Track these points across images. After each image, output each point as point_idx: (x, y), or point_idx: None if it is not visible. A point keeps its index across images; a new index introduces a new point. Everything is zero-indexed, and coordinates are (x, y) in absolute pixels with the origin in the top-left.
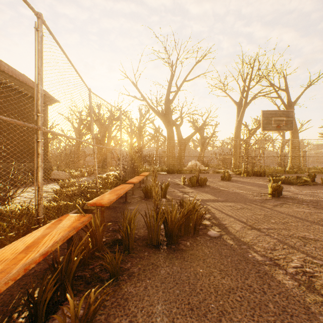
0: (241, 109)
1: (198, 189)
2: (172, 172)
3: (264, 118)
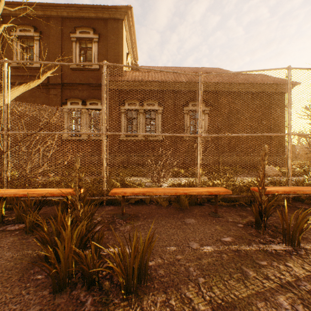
0: None
1: None
2: None
3: None
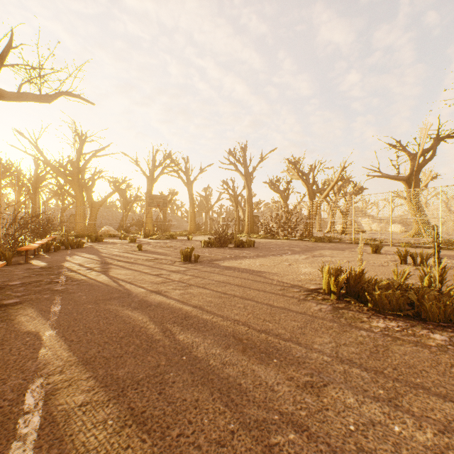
0: (151, 183)
1: (96, 243)
2: (82, 237)
3: (150, 199)
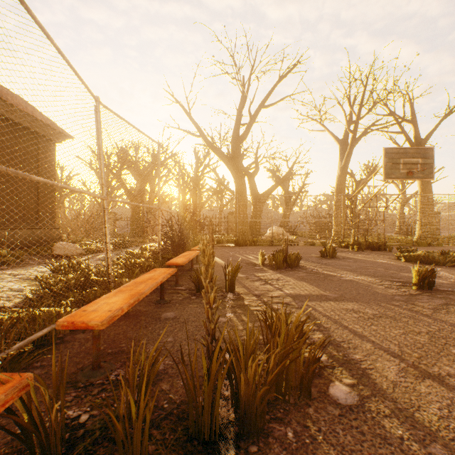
0: (346, 149)
1: (287, 273)
2: (243, 243)
3: (388, 159)
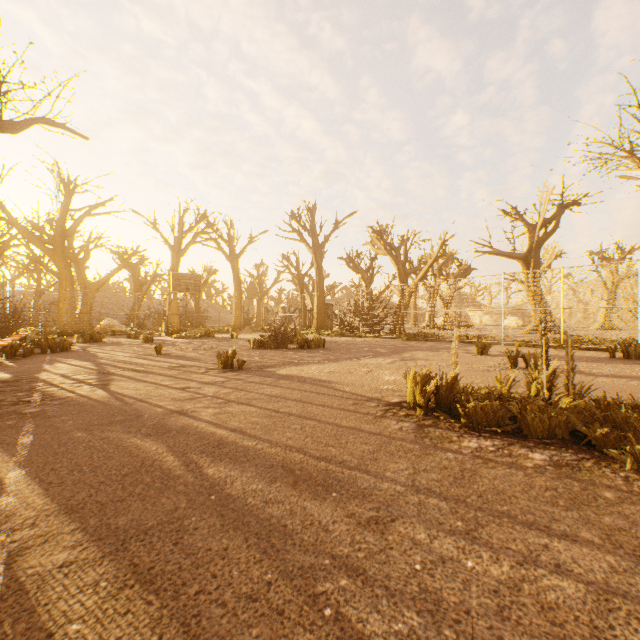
0: (177, 256)
1: (91, 343)
2: (69, 335)
3: (175, 280)
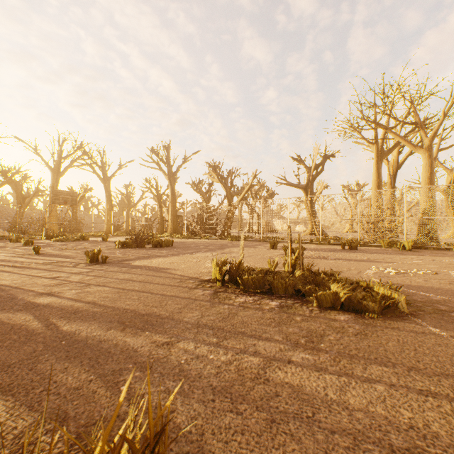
0: (56, 176)
1: None
2: None
3: (54, 195)
